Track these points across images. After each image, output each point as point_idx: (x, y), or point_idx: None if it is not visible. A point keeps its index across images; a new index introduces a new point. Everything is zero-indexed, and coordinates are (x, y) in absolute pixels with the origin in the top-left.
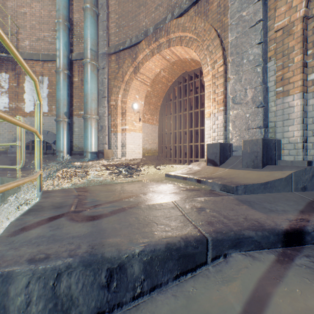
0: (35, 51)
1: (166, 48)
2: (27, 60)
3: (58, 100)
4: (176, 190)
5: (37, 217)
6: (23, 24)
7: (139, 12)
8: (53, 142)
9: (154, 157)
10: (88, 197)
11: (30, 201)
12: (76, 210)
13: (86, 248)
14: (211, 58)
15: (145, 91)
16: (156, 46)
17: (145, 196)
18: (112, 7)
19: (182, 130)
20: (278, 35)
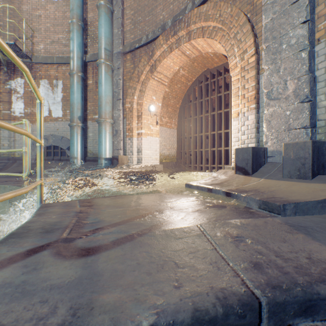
0: (50, 55)
1: (186, 42)
2: (41, 63)
3: (71, 104)
4: (201, 206)
5: (13, 248)
6: (38, 27)
7: (155, 5)
8: (67, 147)
9: (172, 164)
10: (90, 216)
11: None
12: (68, 238)
13: (63, 316)
14: (239, 47)
15: (163, 92)
16: (174, 40)
17: (161, 214)
18: (127, 2)
19: (204, 133)
20: None
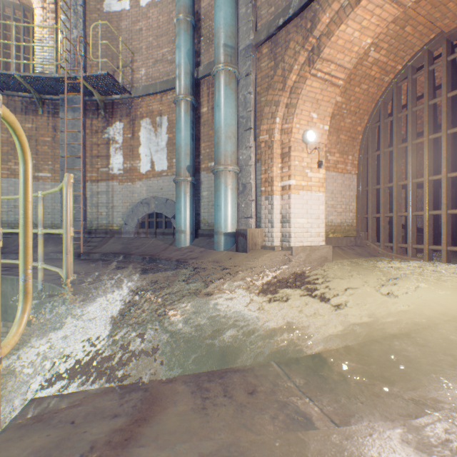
0: (152, 81)
1: None
2: (142, 97)
3: (177, 148)
4: None
5: None
6: (138, 47)
7: None
8: (173, 215)
9: (347, 241)
10: None
11: (81, 360)
12: None
13: None
14: None
15: (333, 102)
16: None
17: None
18: None
19: (426, 178)
20: None
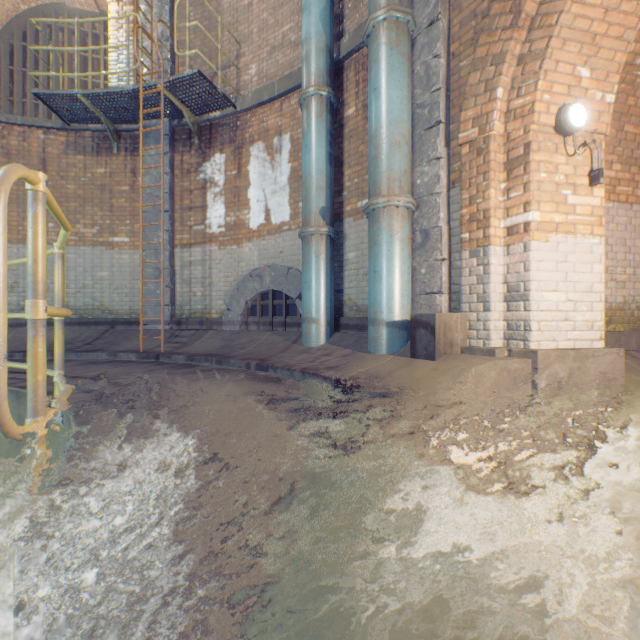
0: (267, 82)
1: None
2: (252, 109)
3: (304, 179)
4: None
5: None
6: (246, 33)
7: None
8: (299, 294)
9: (639, 339)
10: None
11: (41, 636)
12: None
13: None
14: None
15: (629, 38)
16: None
17: None
18: None
19: None
20: None
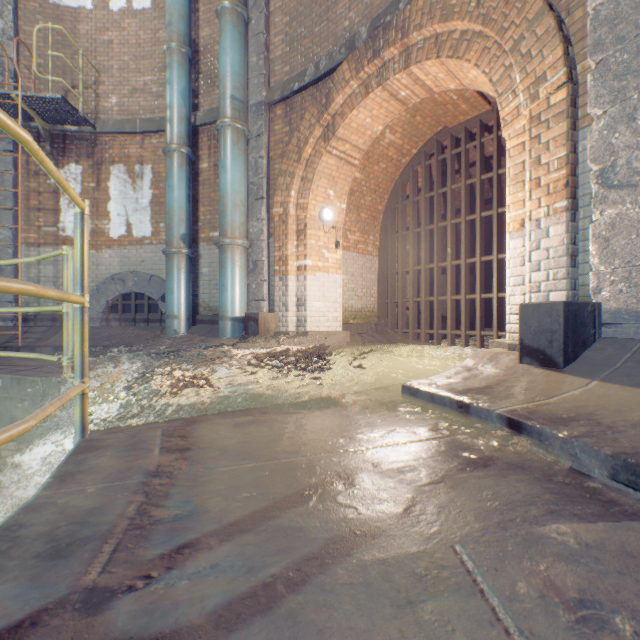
0: (128, 116)
1: (400, 70)
2: (113, 134)
3: (168, 210)
4: (449, 461)
5: None
6: (107, 65)
7: None
8: (161, 296)
9: (368, 328)
10: (175, 490)
11: None
12: (96, 587)
13: None
14: (526, 71)
15: (350, 180)
16: (374, 70)
17: (350, 492)
18: None
19: (436, 264)
20: None
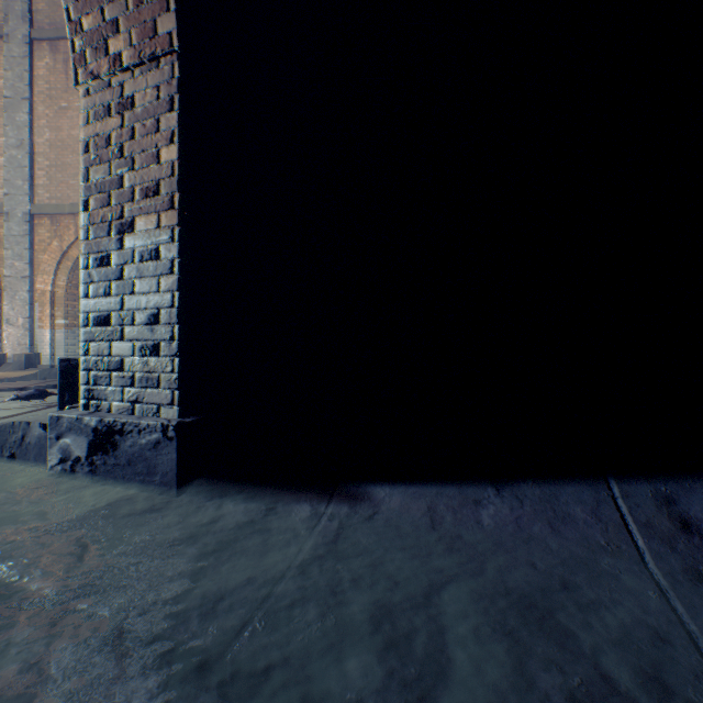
0: None
1: None
2: None
3: None
4: None
5: None
6: None
7: None
8: None
9: None
10: None
11: None
12: None
13: None
14: None
15: None
16: None
17: None
18: None
19: None
20: (41, 292)
